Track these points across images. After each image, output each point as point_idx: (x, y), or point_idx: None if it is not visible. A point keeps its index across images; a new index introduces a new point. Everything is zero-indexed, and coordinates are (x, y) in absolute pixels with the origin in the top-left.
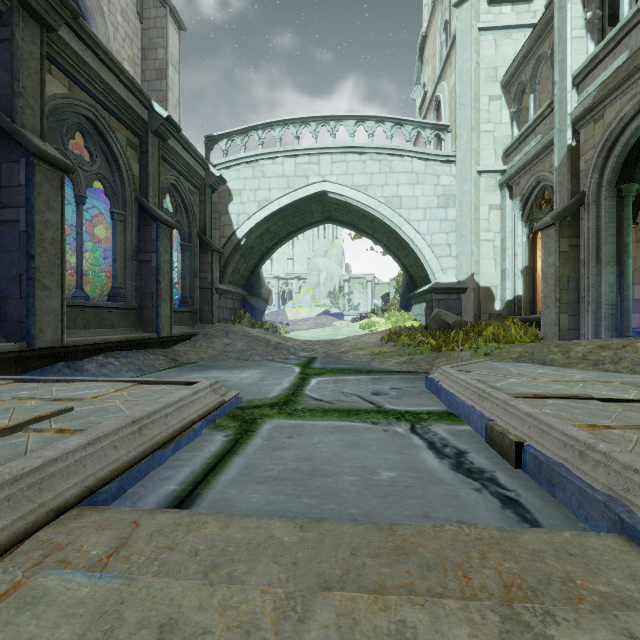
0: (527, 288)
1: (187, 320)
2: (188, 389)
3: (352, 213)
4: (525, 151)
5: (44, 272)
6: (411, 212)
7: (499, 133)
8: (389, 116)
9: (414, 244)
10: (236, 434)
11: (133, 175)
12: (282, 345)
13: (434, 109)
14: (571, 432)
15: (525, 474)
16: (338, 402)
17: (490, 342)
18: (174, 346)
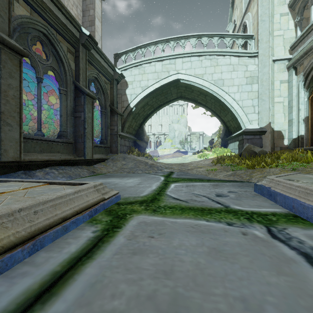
0: (308, 130)
1: (103, 151)
2: (73, 188)
3: (194, 92)
4: (308, 42)
5: (7, 115)
6: (229, 88)
7: (287, 36)
8: (216, 33)
9: (231, 107)
10: (103, 230)
11: (71, 69)
12: (154, 165)
13: (242, 31)
14: None
15: None
16: (192, 201)
17: (290, 162)
18: (94, 165)
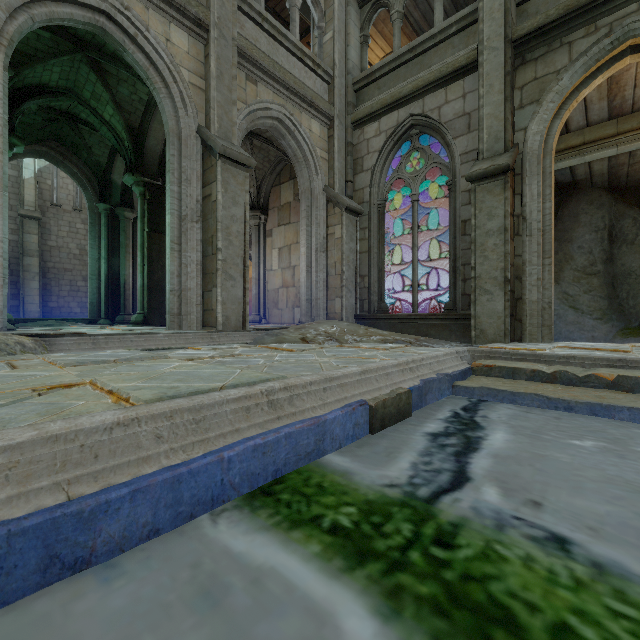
0: None
1: None
2: None
3: None
4: None
5: None
6: None
7: None
8: None
9: None
10: None
11: None
12: None
13: None
14: (395, 362)
15: (414, 412)
16: None
17: None
18: None
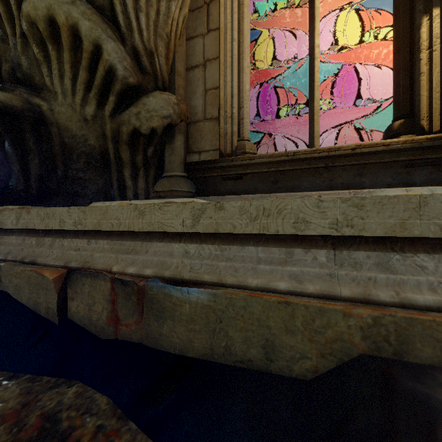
0: None
1: None
2: None
3: None
4: None
5: None
6: None
7: None
8: None
9: None
10: None
11: None
12: None
13: None
14: None
15: None
16: None
17: None
18: None
